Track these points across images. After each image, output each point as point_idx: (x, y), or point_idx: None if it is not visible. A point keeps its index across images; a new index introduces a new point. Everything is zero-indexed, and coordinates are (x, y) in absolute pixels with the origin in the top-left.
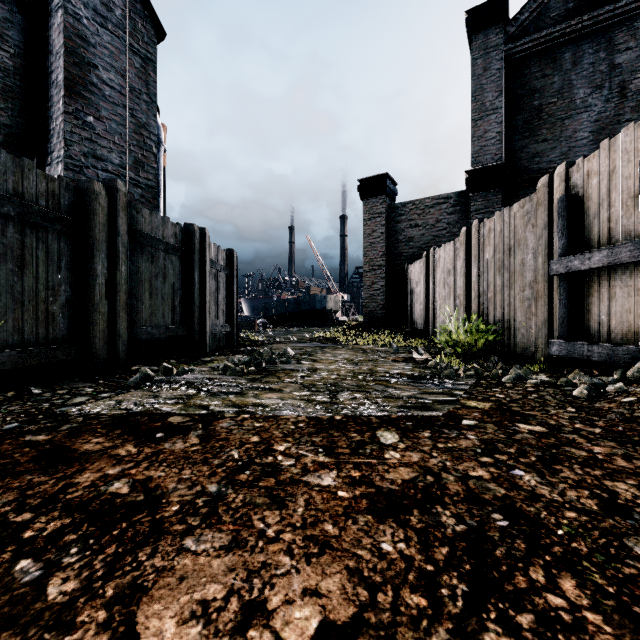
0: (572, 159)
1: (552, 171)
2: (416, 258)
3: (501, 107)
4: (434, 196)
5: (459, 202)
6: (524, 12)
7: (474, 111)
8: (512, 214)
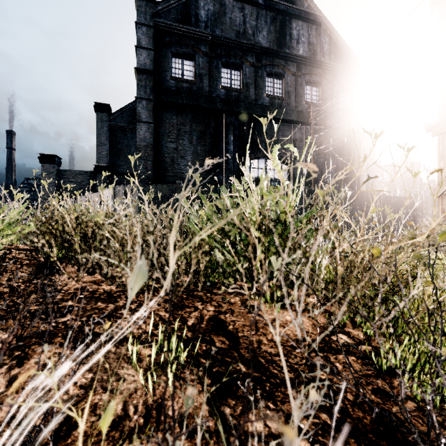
0: (131, 170)
1: (124, 172)
2: (72, 196)
3: (107, 144)
4: (81, 170)
5: (92, 175)
6: (116, 113)
7: (97, 142)
8: (96, 195)
